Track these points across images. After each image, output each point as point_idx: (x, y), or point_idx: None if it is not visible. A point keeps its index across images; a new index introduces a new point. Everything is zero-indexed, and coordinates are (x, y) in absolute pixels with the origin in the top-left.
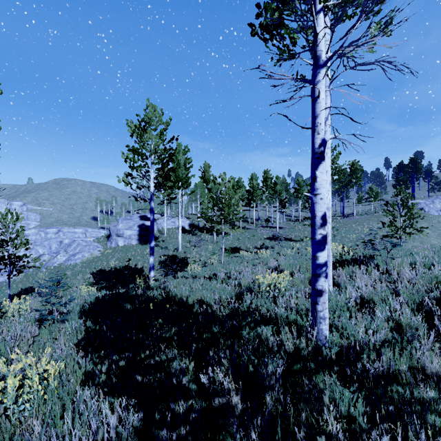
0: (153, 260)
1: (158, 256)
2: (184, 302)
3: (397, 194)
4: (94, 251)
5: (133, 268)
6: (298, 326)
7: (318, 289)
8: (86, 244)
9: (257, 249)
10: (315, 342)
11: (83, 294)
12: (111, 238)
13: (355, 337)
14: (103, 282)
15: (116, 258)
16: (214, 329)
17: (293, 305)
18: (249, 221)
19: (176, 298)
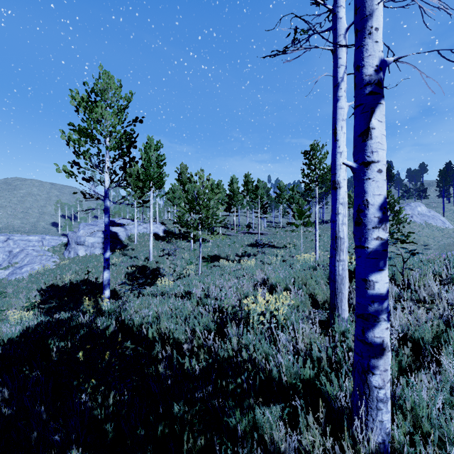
0: (108, 276)
1: (125, 267)
2: (143, 336)
3: None
4: (47, 263)
5: (92, 282)
6: (328, 405)
7: (372, 343)
8: (37, 255)
9: (238, 257)
10: (370, 450)
11: (11, 322)
12: (70, 246)
13: (445, 436)
14: (53, 301)
15: (73, 270)
16: (177, 409)
17: (302, 346)
18: (229, 227)
19: (133, 328)
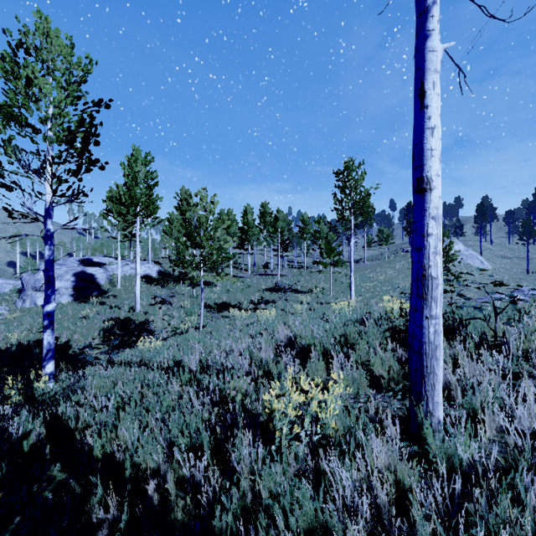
0: (51, 339)
1: (101, 321)
2: (88, 451)
3: None
4: None
5: None
6: None
7: None
8: None
9: (253, 305)
10: None
11: None
12: (25, 293)
13: None
14: None
15: (25, 326)
16: None
17: (382, 496)
18: (242, 268)
19: (74, 434)
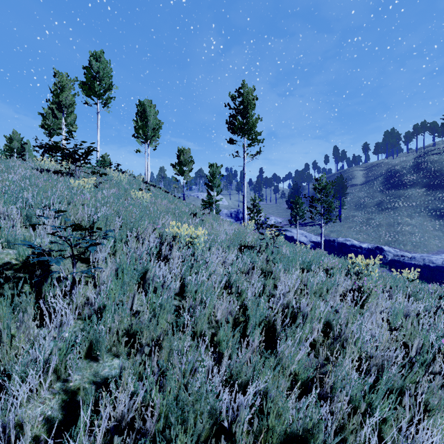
0: None
1: None
2: None
3: None
4: None
5: None
6: None
7: None
8: None
9: None
10: None
11: None
12: None
13: None
14: None
15: None
16: None
17: None
18: None
19: None
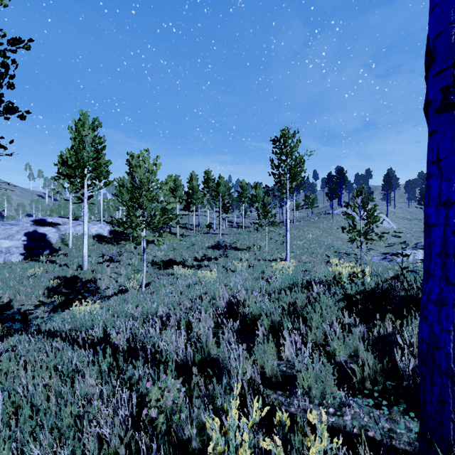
0: None
1: (48, 280)
2: None
3: (358, 194)
4: None
5: None
6: None
7: None
8: None
9: (197, 262)
10: None
11: None
12: None
13: None
14: None
15: None
16: None
17: None
18: (188, 227)
19: None
